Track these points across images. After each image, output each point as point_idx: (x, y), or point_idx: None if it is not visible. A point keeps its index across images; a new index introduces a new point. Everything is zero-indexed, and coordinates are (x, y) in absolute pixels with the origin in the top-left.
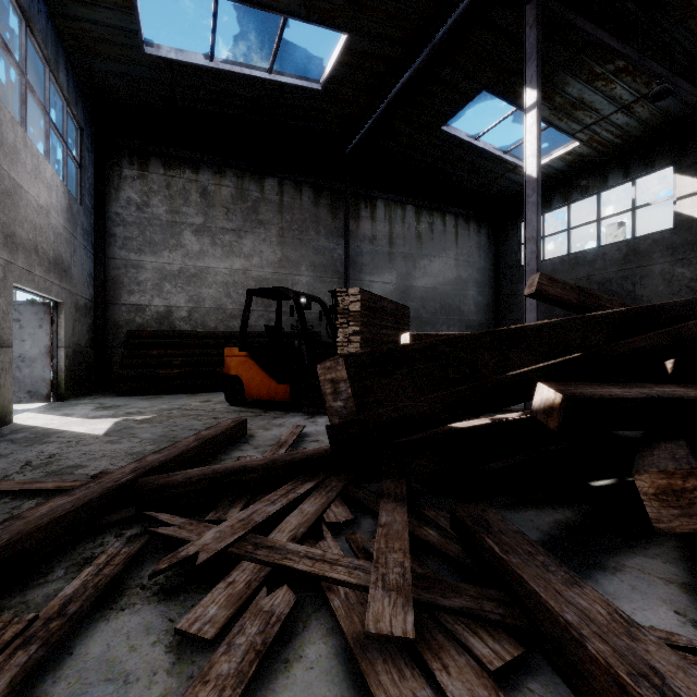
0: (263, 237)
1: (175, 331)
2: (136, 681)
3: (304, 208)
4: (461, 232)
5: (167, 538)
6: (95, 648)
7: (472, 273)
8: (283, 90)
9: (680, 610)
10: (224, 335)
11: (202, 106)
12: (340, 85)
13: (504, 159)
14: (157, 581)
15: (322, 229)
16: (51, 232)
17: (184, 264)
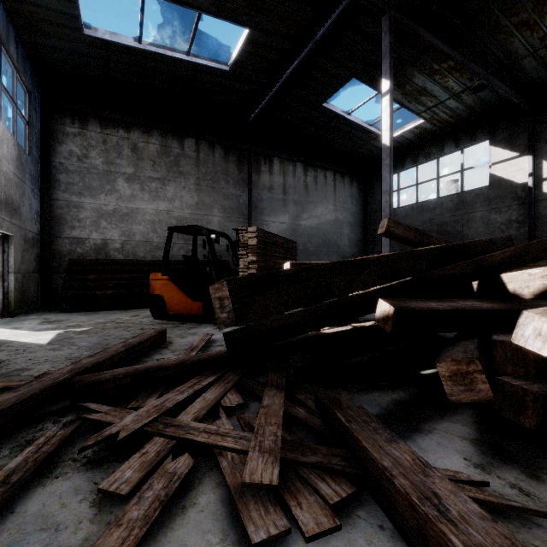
0: (183, 185)
1: (110, 259)
2: (65, 528)
3: (216, 163)
4: (338, 184)
5: (95, 422)
6: (32, 507)
7: (346, 216)
8: (199, 70)
9: (467, 457)
10: (151, 263)
11: (132, 78)
12: (244, 68)
13: (370, 130)
14: (86, 455)
15: (231, 179)
16: (3, 177)
17: (118, 205)
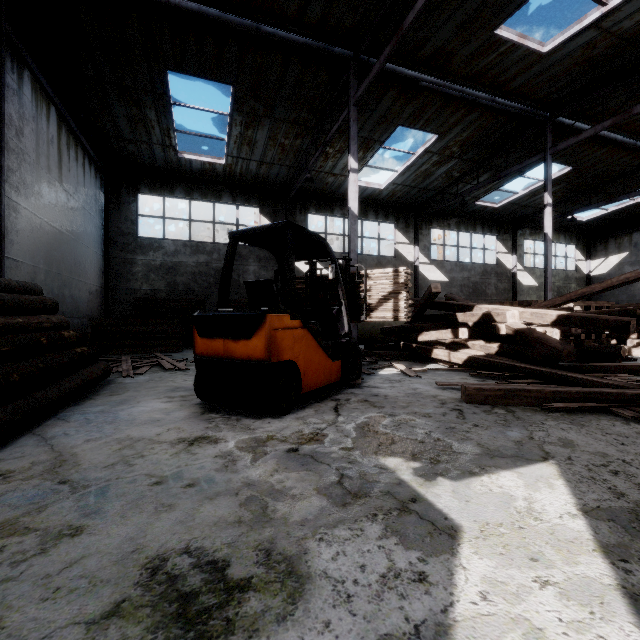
0: None
1: None
2: None
3: None
4: (87, 175)
5: None
6: None
7: (93, 229)
8: None
9: None
10: None
11: None
12: None
13: (172, 135)
14: None
15: None
16: None
17: None
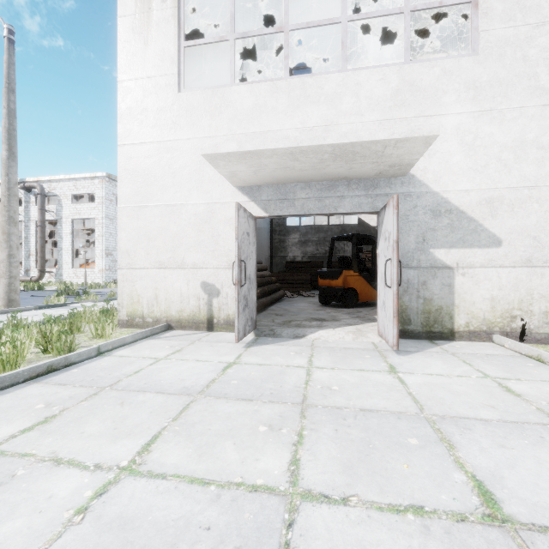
0: None
1: None
2: None
3: None
4: None
5: None
6: None
7: (266, 226)
8: None
9: None
10: None
11: None
12: None
13: None
14: None
15: None
16: None
17: None
